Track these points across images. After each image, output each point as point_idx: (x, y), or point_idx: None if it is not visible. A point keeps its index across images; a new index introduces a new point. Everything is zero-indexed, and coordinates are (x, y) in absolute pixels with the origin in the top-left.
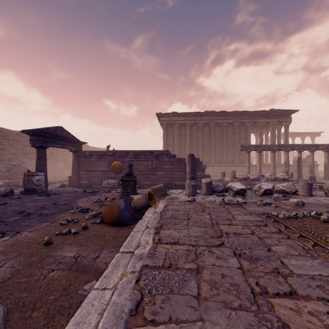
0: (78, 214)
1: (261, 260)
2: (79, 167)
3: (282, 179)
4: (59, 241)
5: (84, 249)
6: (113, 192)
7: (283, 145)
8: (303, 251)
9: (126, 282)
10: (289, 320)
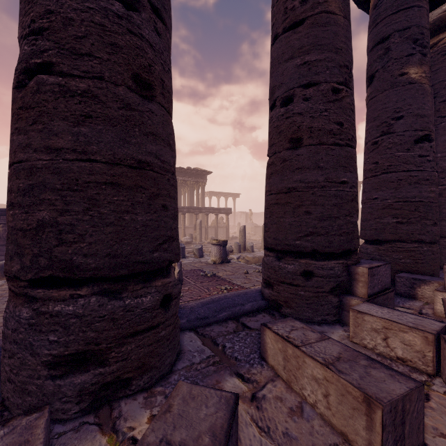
0: None
1: None
2: None
3: (186, 242)
4: None
5: None
6: None
7: (192, 207)
8: None
9: None
10: None
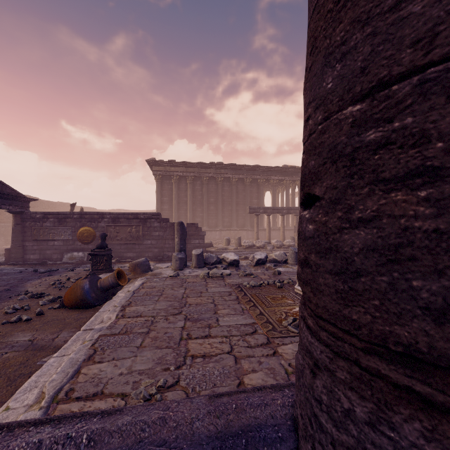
0: (29, 301)
1: (203, 320)
2: (24, 236)
3: (288, 246)
4: (8, 329)
5: (41, 332)
6: (80, 270)
7: (292, 208)
8: (240, 311)
9: (83, 347)
10: (193, 348)
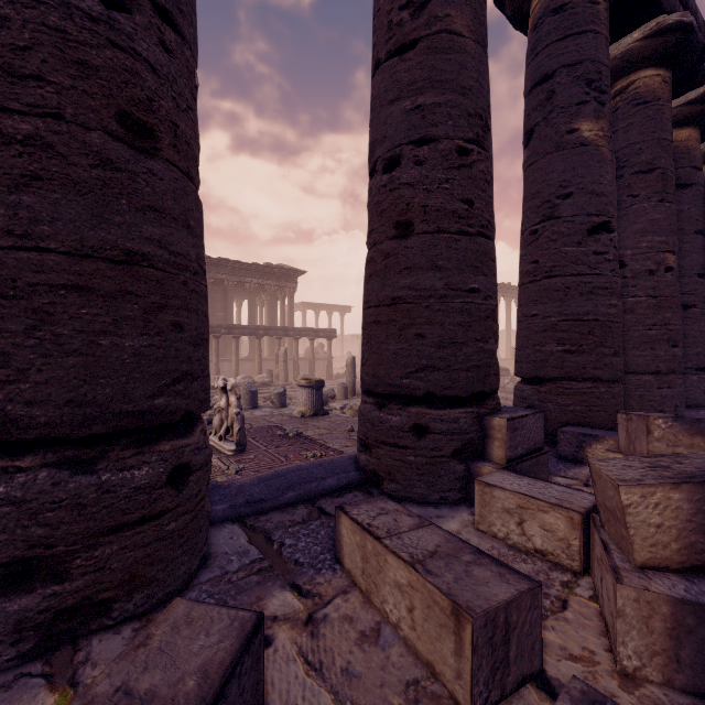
0: None
1: None
2: None
3: (262, 383)
4: None
5: None
6: None
7: (273, 327)
8: None
9: None
10: None
